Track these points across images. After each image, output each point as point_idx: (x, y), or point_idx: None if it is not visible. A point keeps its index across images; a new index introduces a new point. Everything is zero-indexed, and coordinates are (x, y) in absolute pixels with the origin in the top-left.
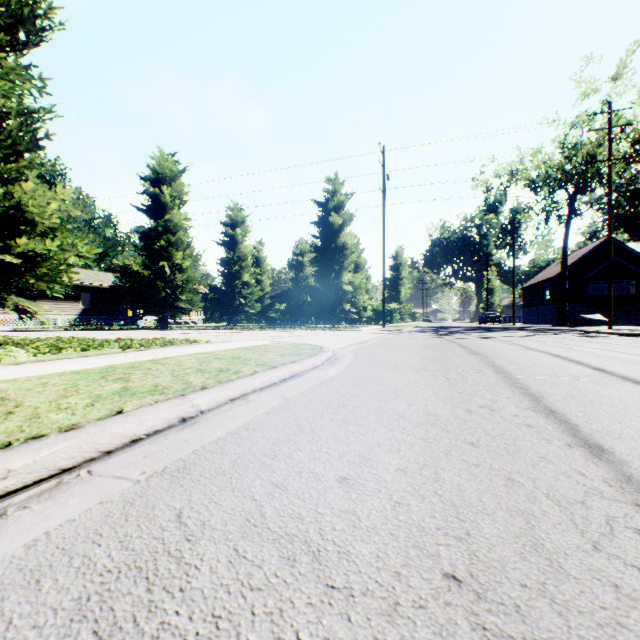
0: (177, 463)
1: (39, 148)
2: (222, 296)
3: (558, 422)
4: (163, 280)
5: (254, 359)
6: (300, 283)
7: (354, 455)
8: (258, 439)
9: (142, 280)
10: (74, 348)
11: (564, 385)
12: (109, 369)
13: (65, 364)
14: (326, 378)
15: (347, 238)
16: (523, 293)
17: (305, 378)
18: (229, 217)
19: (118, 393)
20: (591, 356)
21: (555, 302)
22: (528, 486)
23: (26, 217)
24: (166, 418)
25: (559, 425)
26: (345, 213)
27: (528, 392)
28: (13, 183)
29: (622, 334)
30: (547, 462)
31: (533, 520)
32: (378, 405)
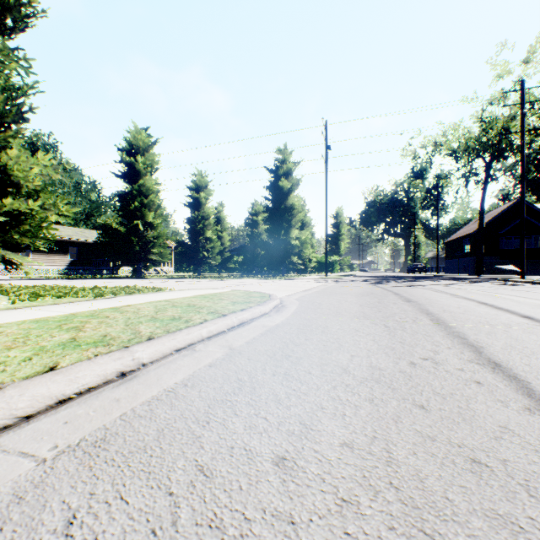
0: (97, 433)
1: (24, 120)
2: (188, 250)
3: (507, 378)
4: (137, 236)
5: (207, 307)
6: (255, 239)
7: (294, 422)
8: (194, 399)
9: (119, 236)
10: (51, 295)
11: (500, 334)
12: (69, 317)
13: (32, 312)
14: (272, 326)
15: (295, 200)
16: (445, 247)
17: (253, 326)
18: (194, 182)
19: (63, 344)
20: (515, 304)
21: (473, 255)
22: (500, 473)
23: (12, 180)
24: (102, 374)
25: (509, 382)
26: (293, 179)
27: (467, 342)
28: (2, 151)
29: (535, 282)
30: (512, 434)
31: (523, 537)
32: (321, 356)
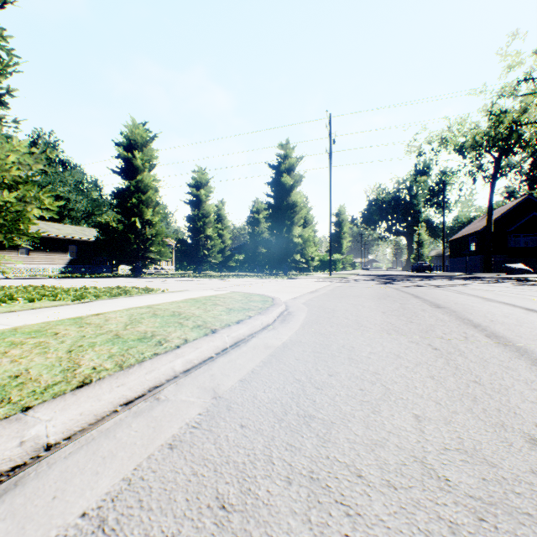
0: None
1: (2, 104)
2: (188, 248)
3: None
4: (135, 234)
5: (195, 317)
6: (256, 237)
7: None
8: None
9: (116, 234)
10: (24, 298)
11: None
12: (3, 335)
13: None
14: (278, 346)
15: (297, 196)
16: (450, 245)
17: (251, 346)
18: (194, 179)
19: None
20: None
21: (480, 253)
22: None
23: None
24: None
25: None
26: (295, 175)
27: None
28: None
29: None
30: None
31: None
32: (365, 419)
